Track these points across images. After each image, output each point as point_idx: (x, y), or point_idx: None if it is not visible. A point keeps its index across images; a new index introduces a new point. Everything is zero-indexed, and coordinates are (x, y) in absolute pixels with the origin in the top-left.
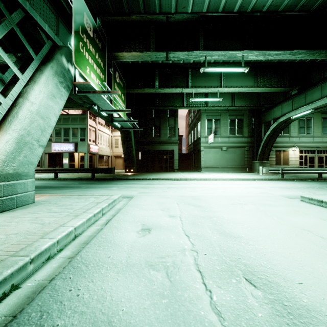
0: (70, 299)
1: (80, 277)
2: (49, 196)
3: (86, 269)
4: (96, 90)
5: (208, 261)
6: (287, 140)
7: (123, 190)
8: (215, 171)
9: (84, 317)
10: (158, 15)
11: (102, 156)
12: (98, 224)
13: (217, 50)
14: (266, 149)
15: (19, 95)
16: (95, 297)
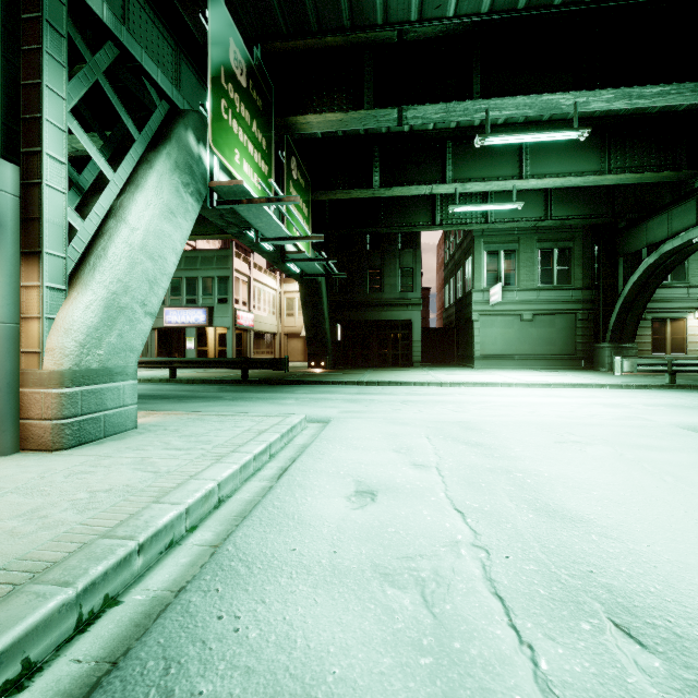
0: (222, 637)
1: (237, 591)
2: (163, 416)
3: (248, 574)
4: (255, 196)
5: (517, 574)
6: (683, 295)
7: (309, 406)
8: (506, 367)
9: (253, 681)
10: (381, 30)
11: (262, 334)
12: (263, 476)
13: (513, 96)
14: (629, 317)
15: (109, 213)
16: (273, 637)
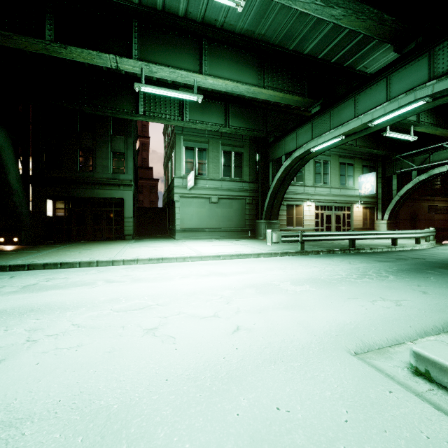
0: None
1: None
2: None
3: None
4: None
5: None
6: (302, 191)
7: None
8: (200, 238)
9: None
10: None
11: None
12: None
13: None
14: (275, 202)
15: None
16: None
